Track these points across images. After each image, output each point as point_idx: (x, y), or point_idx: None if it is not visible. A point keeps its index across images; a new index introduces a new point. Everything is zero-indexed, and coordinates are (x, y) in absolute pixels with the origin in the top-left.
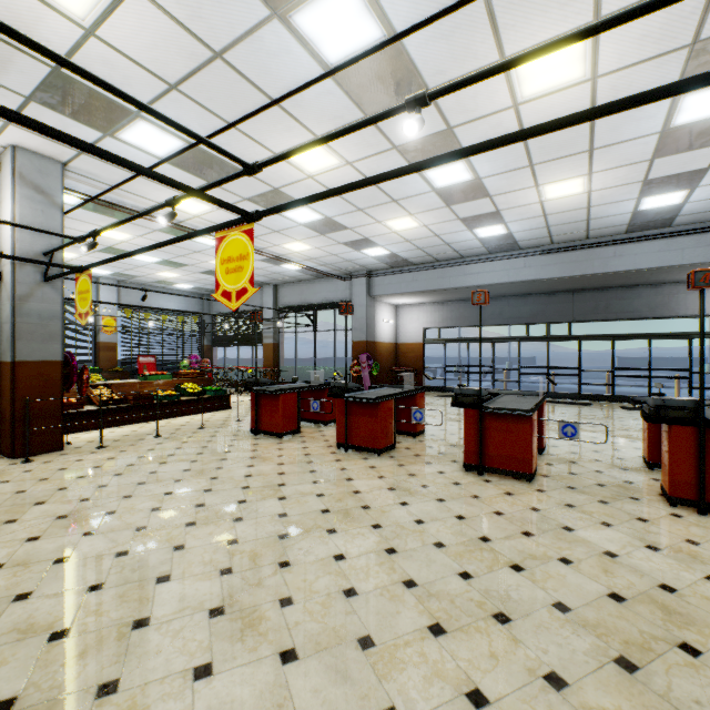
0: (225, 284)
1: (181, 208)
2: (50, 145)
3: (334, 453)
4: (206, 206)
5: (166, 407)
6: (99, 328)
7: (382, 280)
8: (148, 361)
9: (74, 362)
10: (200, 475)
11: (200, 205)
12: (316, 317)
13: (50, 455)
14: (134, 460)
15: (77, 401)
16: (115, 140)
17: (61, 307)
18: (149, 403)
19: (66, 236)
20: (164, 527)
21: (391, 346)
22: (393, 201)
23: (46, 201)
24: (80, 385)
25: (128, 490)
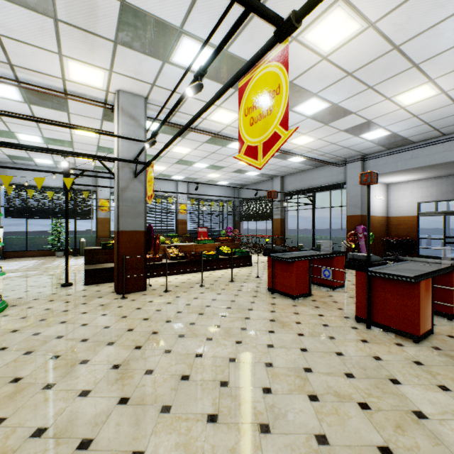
0: (249, 138)
1: (218, 120)
2: (136, 84)
3: (355, 328)
4: (235, 115)
5: (210, 263)
6: (178, 211)
7: (376, 161)
8: (203, 230)
9: (152, 231)
10: (227, 335)
11: (230, 115)
12: (314, 197)
13: (137, 294)
14: (182, 308)
15: (158, 256)
16: (170, 65)
17: (144, 195)
18: (199, 259)
19: (139, 140)
20: (186, 415)
21: (381, 219)
22: (412, 66)
23: (135, 124)
24: (154, 247)
25: (169, 343)
